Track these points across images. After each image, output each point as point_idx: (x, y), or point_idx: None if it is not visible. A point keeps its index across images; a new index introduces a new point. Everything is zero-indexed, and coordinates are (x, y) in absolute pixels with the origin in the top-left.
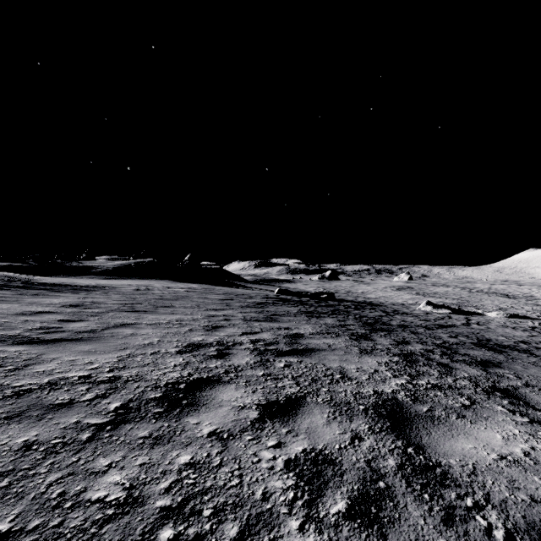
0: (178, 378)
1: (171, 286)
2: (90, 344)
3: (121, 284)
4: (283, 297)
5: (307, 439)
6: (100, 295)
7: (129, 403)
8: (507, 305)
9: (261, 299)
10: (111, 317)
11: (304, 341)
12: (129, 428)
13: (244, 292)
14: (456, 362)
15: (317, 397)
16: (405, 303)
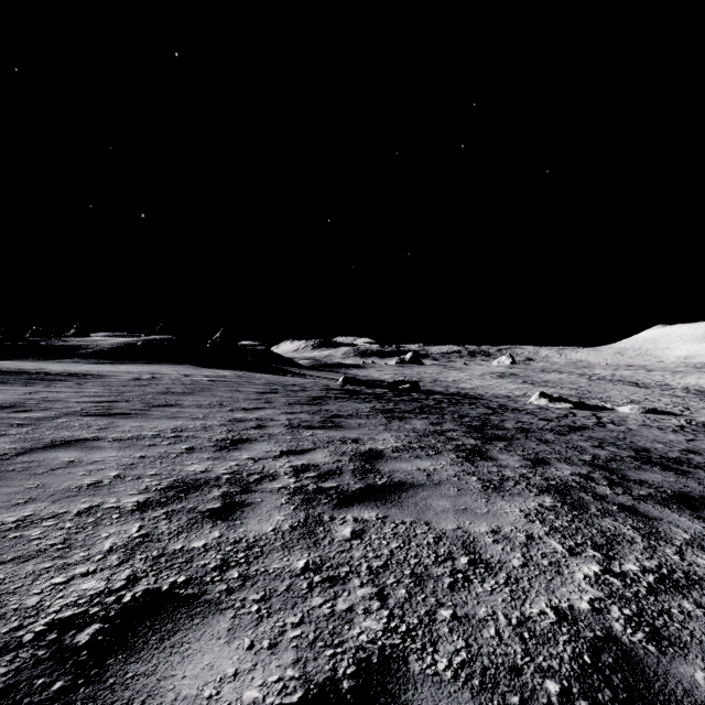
0: (94, 598)
1: (190, 373)
2: None
3: (115, 371)
4: (350, 388)
5: None
6: (67, 388)
7: None
8: (640, 397)
9: (319, 392)
10: (55, 427)
11: (386, 467)
12: None
13: (296, 381)
14: (644, 501)
15: (434, 653)
16: (510, 395)
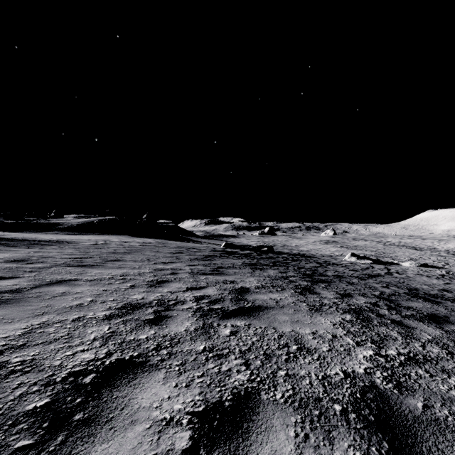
0: (89, 362)
1: (128, 240)
2: (1, 309)
3: (81, 239)
4: (229, 250)
5: None
6: (54, 249)
7: None
8: (416, 256)
9: (209, 252)
10: (51, 273)
11: (251, 297)
12: None
13: (194, 245)
14: (407, 318)
15: (275, 391)
16: (332, 255)
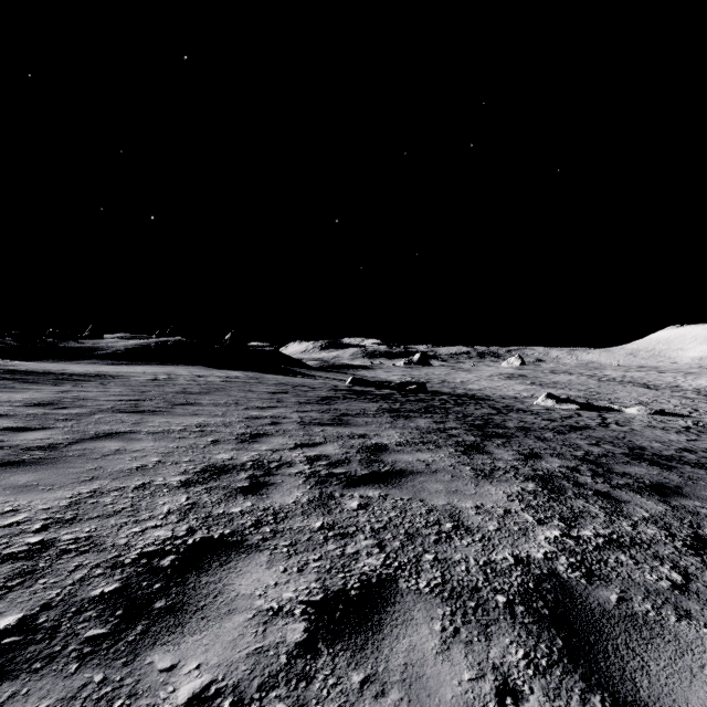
0: (166, 541)
1: (203, 374)
2: (33, 471)
3: (132, 371)
4: (358, 388)
5: (405, 706)
6: (93, 387)
7: (40, 614)
8: (649, 398)
9: (328, 392)
10: (94, 422)
11: (389, 458)
12: (6, 695)
13: (305, 382)
14: (619, 488)
15: (418, 578)
16: (518, 396)
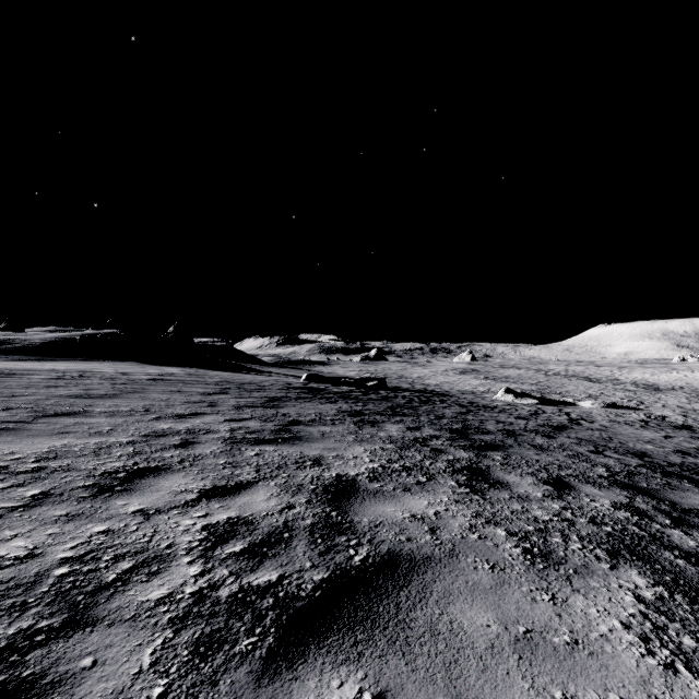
0: None
1: (131, 371)
2: None
3: (36, 368)
4: (314, 386)
5: None
6: None
7: None
8: (596, 391)
9: (278, 391)
10: None
11: (363, 516)
12: None
13: (254, 379)
14: None
15: None
16: (476, 391)
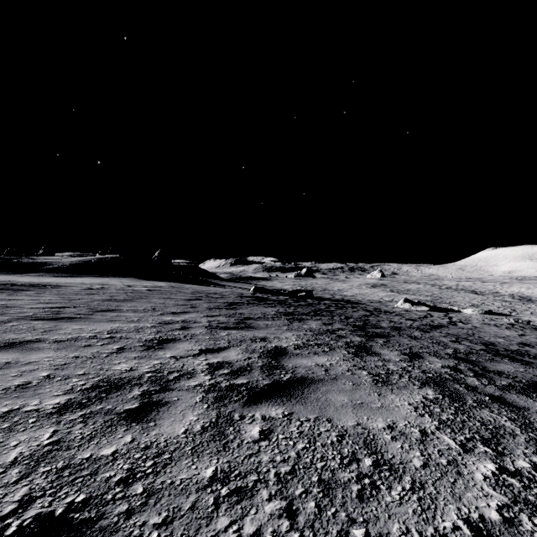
0: None
1: (133, 284)
2: None
3: (72, 282)
4: (259, 295)
5: None
6: (27, 296)
7: None
8: (478, 301)
9: (235, 298)
10: (4, 330)
11: (289, 363)
12: None
13: (217, 290)
14: (508, 391)
15: None
16: (382, 301)
